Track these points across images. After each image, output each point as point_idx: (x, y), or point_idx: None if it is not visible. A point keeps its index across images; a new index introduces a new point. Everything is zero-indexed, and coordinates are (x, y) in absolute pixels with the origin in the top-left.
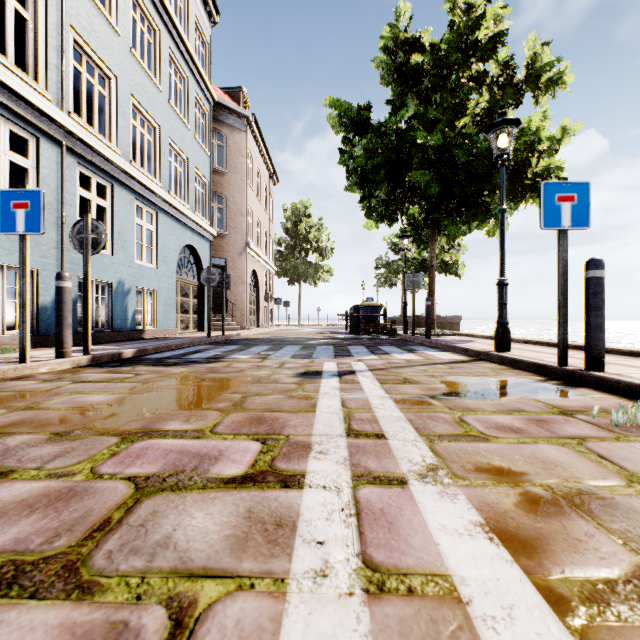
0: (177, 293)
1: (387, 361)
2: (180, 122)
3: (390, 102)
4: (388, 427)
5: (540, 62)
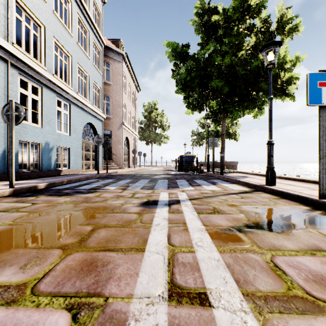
0: (83, 149)
1: (200, 191)
2: (84, 55)
3: (200, 44)
4: (210, 279)
5: (285, 18)
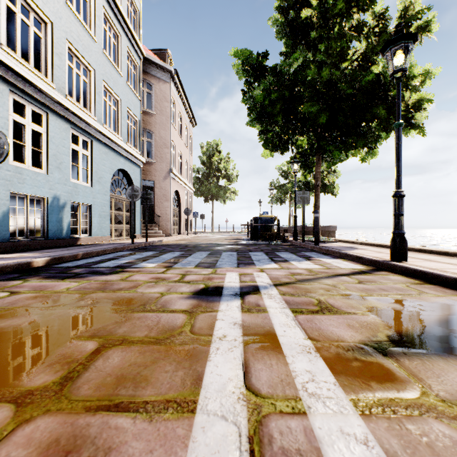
0: (111, 207)
1: (289, 271)
2: (113, 69)
3: (283, 53)
4: None
5: (412, 11)
